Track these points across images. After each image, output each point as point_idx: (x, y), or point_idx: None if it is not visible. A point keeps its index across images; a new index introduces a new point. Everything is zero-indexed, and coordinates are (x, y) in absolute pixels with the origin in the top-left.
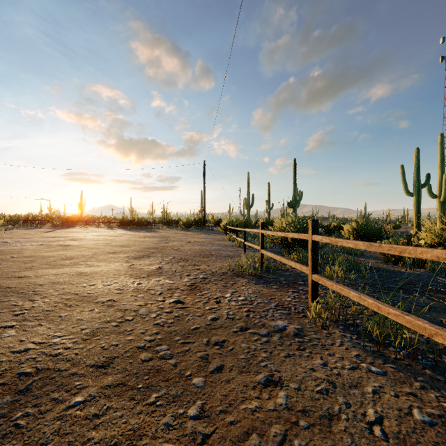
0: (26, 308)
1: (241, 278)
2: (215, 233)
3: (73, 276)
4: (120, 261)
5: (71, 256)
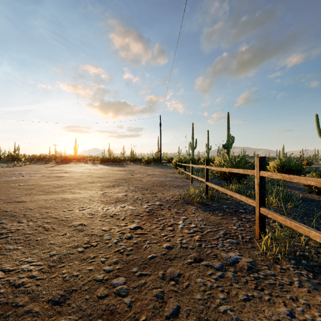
0: (11, 231)
1: (190, 205)
2: (168, 167)
3: (58, 201)
4: (96, 189)
5: (61, 184)
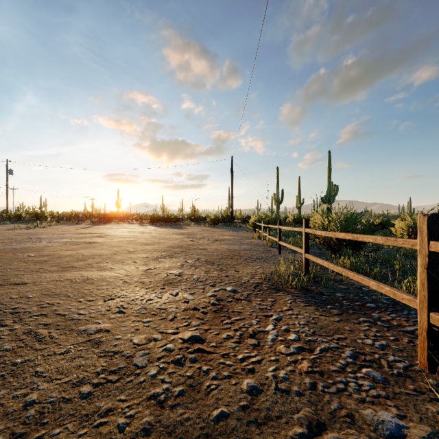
0: None
1: (282, 293)
2: (243, 230)
3: (75, 284)
4: (137, 263)
5: (88, 255)
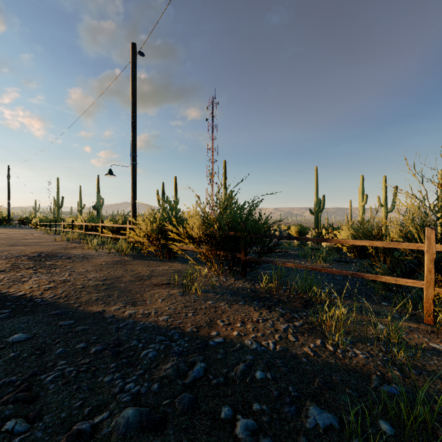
0: None
1: (48, 235)
2: (25, 228)
3: None
4: None
5: None
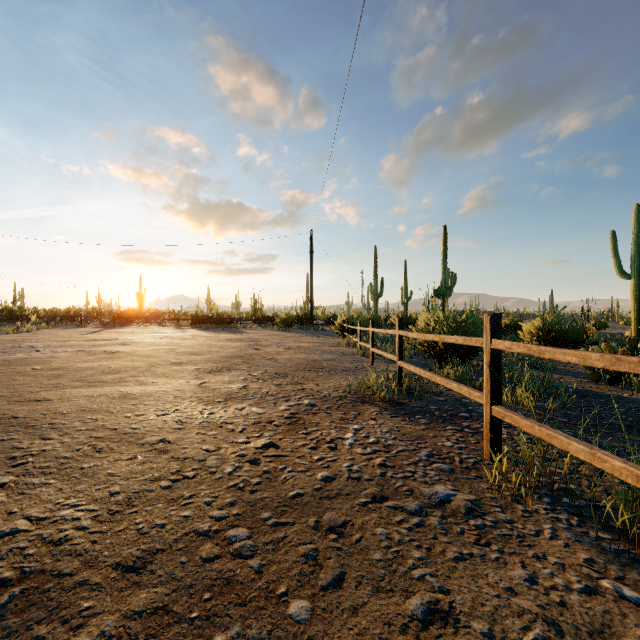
0: (32, 453)
1: (368, 406)
2: (327, 334)
3: (114, 399)
4: (186, 377)
5: (117, 368)
